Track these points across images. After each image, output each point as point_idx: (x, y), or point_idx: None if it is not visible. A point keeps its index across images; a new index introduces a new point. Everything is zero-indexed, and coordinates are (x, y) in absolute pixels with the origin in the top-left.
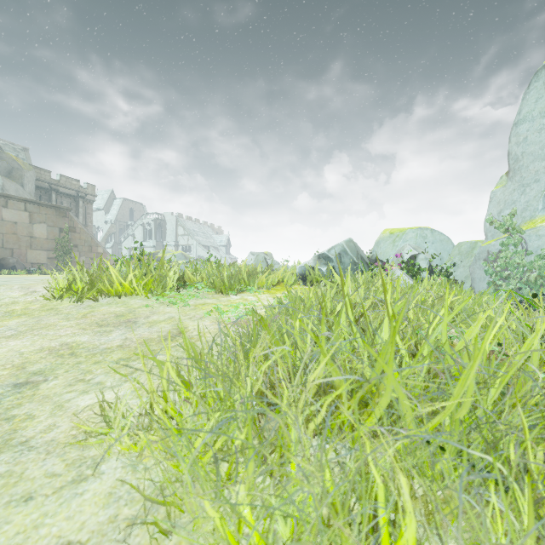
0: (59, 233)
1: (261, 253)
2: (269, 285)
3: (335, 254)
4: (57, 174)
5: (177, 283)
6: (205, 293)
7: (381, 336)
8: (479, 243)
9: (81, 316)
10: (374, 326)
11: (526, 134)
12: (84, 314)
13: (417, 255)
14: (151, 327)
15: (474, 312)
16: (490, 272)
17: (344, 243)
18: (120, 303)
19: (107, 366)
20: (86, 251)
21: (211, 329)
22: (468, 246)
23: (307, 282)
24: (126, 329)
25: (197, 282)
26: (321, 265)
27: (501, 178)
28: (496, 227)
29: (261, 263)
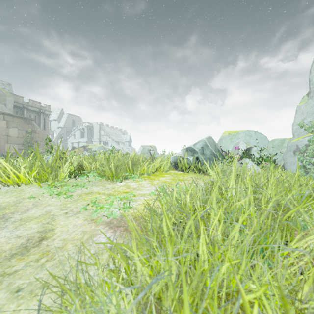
0: (25, 134)
1: (148, 146)
2: (149, 172)
3: None
4: (27, 99)
5: (73, 172)
6: (97, 179)
7: None
8: (286, 140)
9: None
10: None
11: None
12: None
13: (251, 148)
14: (16, 228)
15: None
16: (301, 160)
17: (205, 140)
18: (16, 192)
19: None
20: (42, 145)
21: (77, 234)
22: (279, 142)
23: (178, 168)
24: None
25: (91, 170)
26: (188, 155)
27: (303, 97)
28: (306, 129)
29: (146, 153)
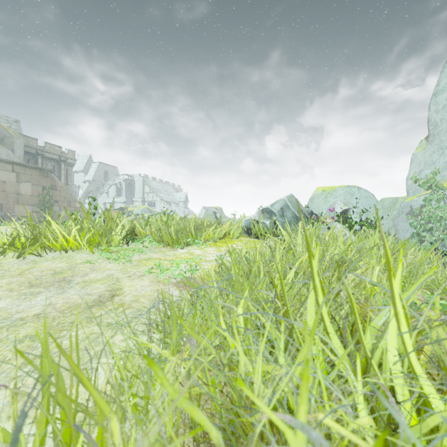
0: (42, 191)
1: (212, 207)
2: (216, 238)
3: (299, 210)
4: (43, 142)
5: (126, 237)
6: (153, 246)
7: (380, 348)
8: (399, 199)
9: (18, 273)
10: (346, 309)
11: (445, 103)
12: (22, 271)
13: (349, 210)
14: (83, 288)
15: (420, 267)
16: (414, 225)
17: (286, 199)
18: (65, 258)
19: (4, 349)
20: (65, 206)
21: (147, 292)
22: (390, 201)
23: (252, 234)
24: (55, 291)
25: (146, 235)
26: (265, 218)
27: (420, 142)
28: (420, 185)
29: (211, 217)
